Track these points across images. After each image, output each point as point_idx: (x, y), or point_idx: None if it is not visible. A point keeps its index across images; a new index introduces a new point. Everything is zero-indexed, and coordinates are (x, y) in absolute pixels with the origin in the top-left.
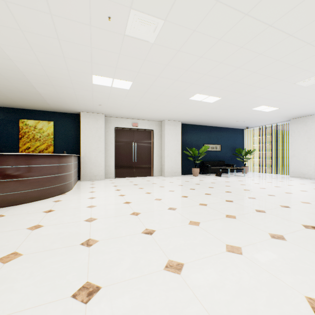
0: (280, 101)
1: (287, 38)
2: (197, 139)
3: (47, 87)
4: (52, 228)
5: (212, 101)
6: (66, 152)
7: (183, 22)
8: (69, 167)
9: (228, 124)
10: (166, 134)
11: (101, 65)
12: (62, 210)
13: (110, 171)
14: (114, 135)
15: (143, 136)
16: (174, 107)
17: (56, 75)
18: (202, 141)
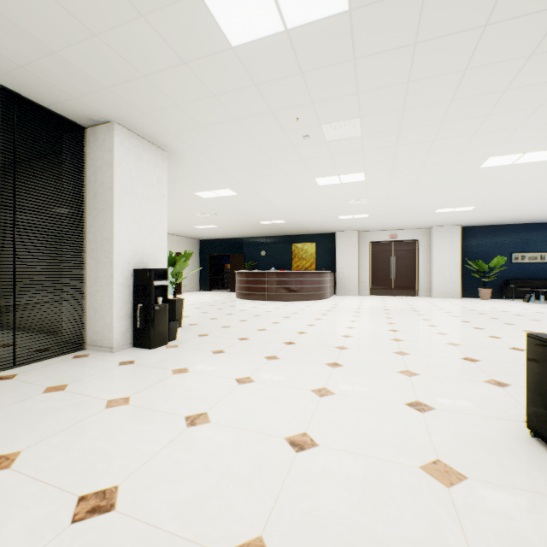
0: None
1: (462, 185)
2: (496, 246)
3: (311, 224)
4: (315, 307)
5: (469, 209)
6: (325, 269)
7: (378, 197)
8: (325, 281)
9: None
10: (434, 244)
11: (342, 213)
12: (319, 304)
13: (364, 288)
14: (369, 250)
15: (404, 249)
16: (428, 218)
17: (317, 219)
18: (507, 249)
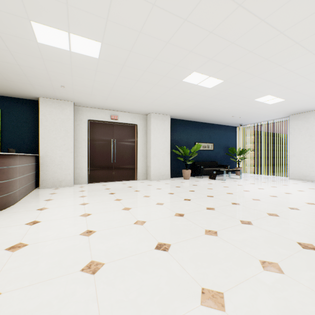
0: (291, 88)
1: None
2: (188, 137)
3: None
4: None
5: (211, 86)
6: (20, 151)
7: None
8: (6, 172)
9: (222, 120)
10: (152, 129)
11: None
12: None
13: (82, 175)
14: (88, 130)
15: (124, 132)
16: (163, 94)
17: None
18: (193, 139)
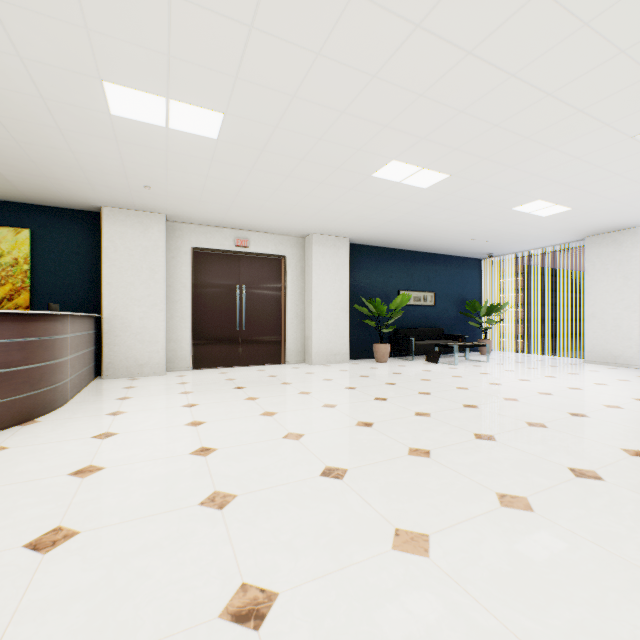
0: (581, 188)
1: None
2: (385, 279)
3: None
4: None
5: (427, 185)
6: (66, 308)
7: None
8: (51, 347)
9: (452, 246)
10: (314, 265)
11: (121, 43)
12: None
13: (181, 353)
14: (192, 267)
15: (262, 271)
16: (336, 199)
17: None
18: (395, 284)
